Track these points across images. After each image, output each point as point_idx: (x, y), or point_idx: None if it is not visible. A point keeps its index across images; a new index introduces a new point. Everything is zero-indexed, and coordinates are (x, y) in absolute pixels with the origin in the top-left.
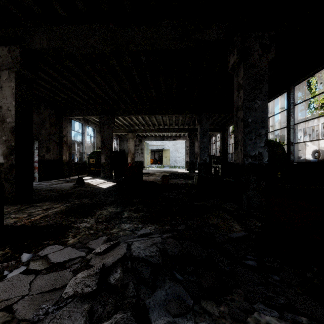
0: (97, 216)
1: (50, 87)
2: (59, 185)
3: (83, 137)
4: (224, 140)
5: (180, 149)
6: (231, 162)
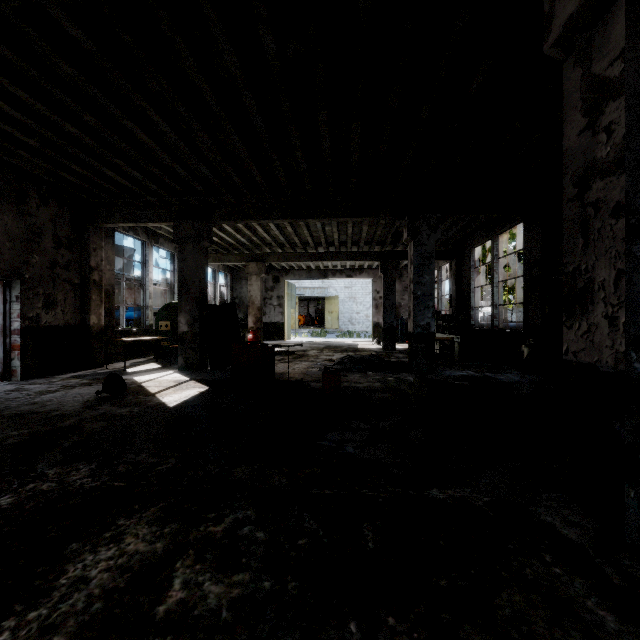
0: (50, 607)
1: (39, 145)
2: (62, 395)
3: (144, 273)
4: (460, 279)
5: (361, 295)
6: (480, 329)
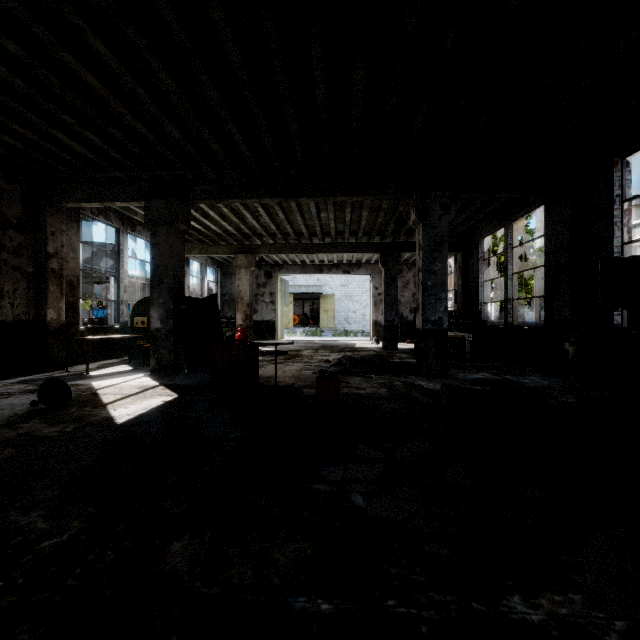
0: None
1: None
2: None
3: (119, 264)
4: (467, 273)
5: (358, 293)
6: (490, 326)
